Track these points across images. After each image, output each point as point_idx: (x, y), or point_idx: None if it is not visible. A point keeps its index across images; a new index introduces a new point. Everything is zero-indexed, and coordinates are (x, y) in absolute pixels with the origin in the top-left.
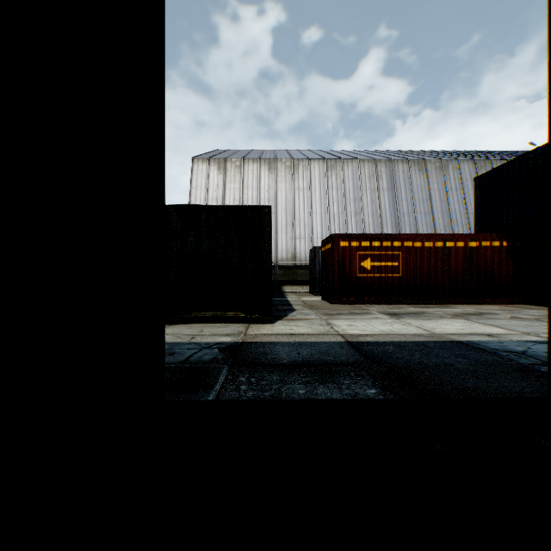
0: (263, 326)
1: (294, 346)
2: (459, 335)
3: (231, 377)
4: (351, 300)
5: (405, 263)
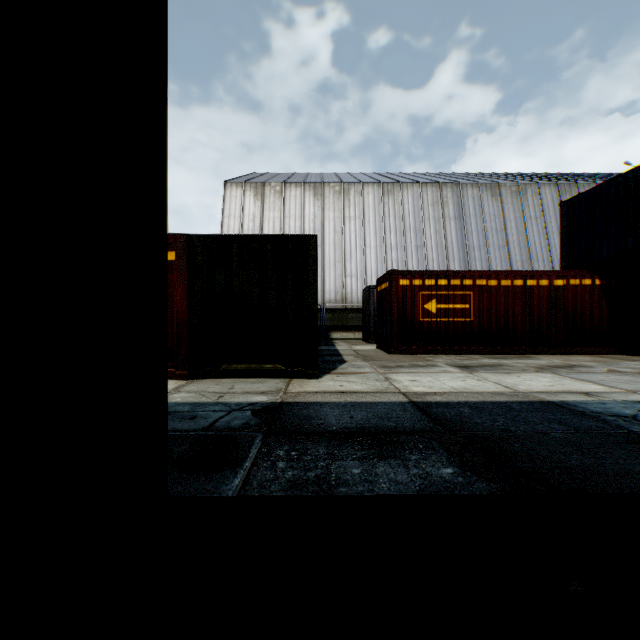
0: (308, 382)
1: (345, 408)
2: (549, 393)
3: (265, 450)
4: (413, 350)
5: (478, 306)
